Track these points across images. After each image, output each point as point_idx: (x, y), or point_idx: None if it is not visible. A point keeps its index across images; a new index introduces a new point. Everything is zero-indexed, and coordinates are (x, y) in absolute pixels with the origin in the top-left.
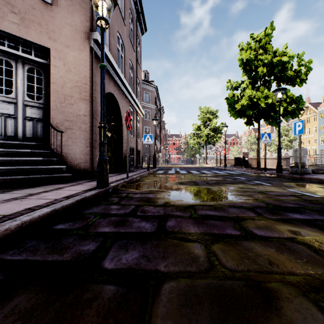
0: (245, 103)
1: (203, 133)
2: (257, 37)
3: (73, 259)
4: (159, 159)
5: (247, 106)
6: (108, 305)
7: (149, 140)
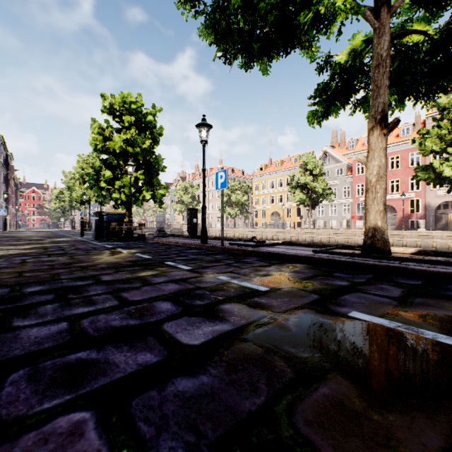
0: (76, 194)
1: (66, 199)
2: (86, 158)
3: (5, 236)
4: (7, 223)
5: (77, 196)
6: (13, 236)
7: (4, 213)
